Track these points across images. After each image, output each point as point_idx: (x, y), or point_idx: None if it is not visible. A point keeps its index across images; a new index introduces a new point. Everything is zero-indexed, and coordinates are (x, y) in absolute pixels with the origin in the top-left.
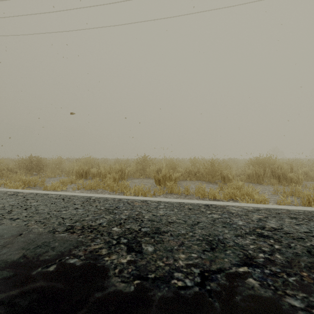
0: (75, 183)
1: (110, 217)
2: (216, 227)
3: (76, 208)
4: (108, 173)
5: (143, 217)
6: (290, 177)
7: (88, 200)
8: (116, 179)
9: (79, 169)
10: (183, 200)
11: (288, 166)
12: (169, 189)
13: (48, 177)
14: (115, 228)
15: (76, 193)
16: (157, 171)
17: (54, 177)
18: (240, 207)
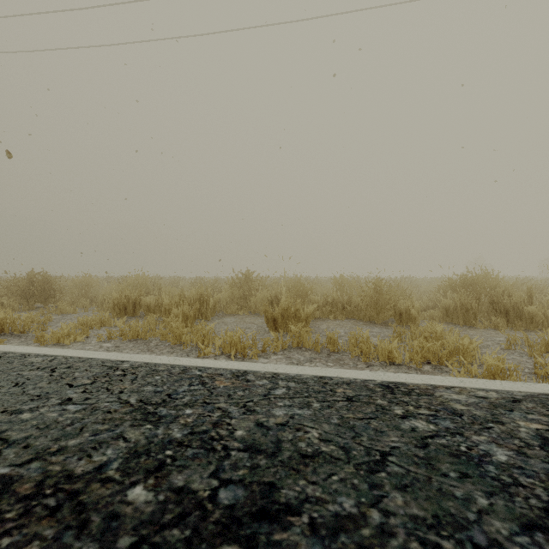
0: (109, 325)
1: (139, 436)
2: (442, 477)
3: (66, 400)
4: (174, 305)
5: (232, 434)
6: (529, 313)
7: (109, 372)
8: (189, 318)
9: (120, 297)
10: (329, 370)
11: (517, 291)
12: (295, 339)
13: (61, 314)
14: (136, 492)
15: (93, 352)
16: (271, 302)
17: (72, 313)
18: (468, 393)
